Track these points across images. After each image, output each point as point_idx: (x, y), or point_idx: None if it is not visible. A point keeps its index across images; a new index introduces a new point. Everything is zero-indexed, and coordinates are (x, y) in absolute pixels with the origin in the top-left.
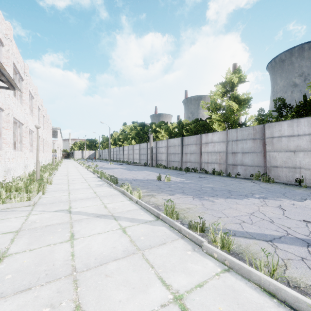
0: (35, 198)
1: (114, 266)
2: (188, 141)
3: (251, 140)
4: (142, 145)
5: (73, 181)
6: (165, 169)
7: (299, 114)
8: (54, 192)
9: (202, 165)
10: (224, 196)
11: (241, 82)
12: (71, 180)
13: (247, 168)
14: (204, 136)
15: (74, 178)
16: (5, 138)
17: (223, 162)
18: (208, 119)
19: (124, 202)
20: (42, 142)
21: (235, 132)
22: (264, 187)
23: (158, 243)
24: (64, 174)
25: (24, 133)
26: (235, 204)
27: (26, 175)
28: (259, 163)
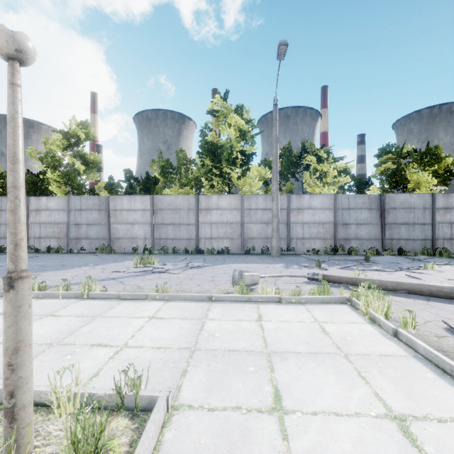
0: None
1: None
2: (2, 205)
3: (97, 210)
4: None
5: None
6: None
7: (145, 189)
8: None
9: (31, 242)
10: (56, 269)
11: (89, 140)
12: None
13: (92, 242)
14: (35, 200)
15: None
16: None
17: (63, 236)
18: (41, 175)
19: None
20: None
21: (80, 200)
22: (103, 258)
23: None
24: None
25: None
26: (65, 272)
27: None
28: (105, 235)
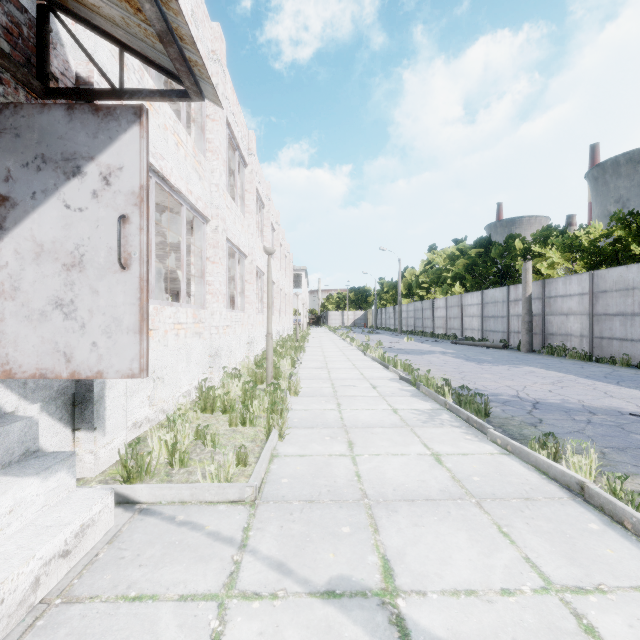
0: (259, 466)
1: None
2: None
3: None
4: (489, 294)
5: (345, 391)
6: (594, 365)
7: None
8: (306, 429)
9: None
10: None
11: None
12: (339, 383)
13: None
14: None
15: (344, 378)
16: (211, 283)
17: None
18: None
19: None
20: (278, 294)
21: None
22: None
23: None
24: (320, 362)
25: (248, 275)
26: None
27: (250, 362)
28: None
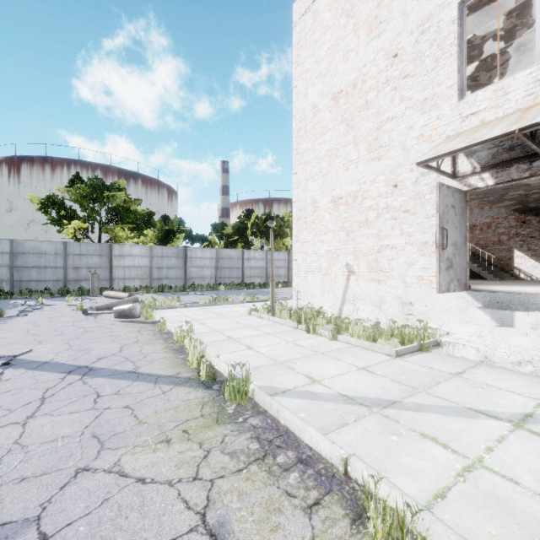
0: None
1: (295, 356)
2: None
3: None
4: None
5: None
6: None
7: None
8: None
9: None
10: None
11: None
12: None
13: None
14: None
15: None
16: None
17: None
18: None
19: (417, 483)
20: None
21: None
22: None
23: (262, 368)
24: None
25: None
26: None
27: None
28: None
